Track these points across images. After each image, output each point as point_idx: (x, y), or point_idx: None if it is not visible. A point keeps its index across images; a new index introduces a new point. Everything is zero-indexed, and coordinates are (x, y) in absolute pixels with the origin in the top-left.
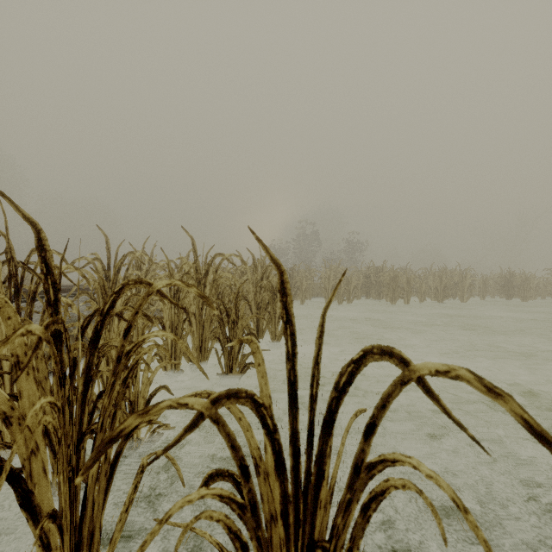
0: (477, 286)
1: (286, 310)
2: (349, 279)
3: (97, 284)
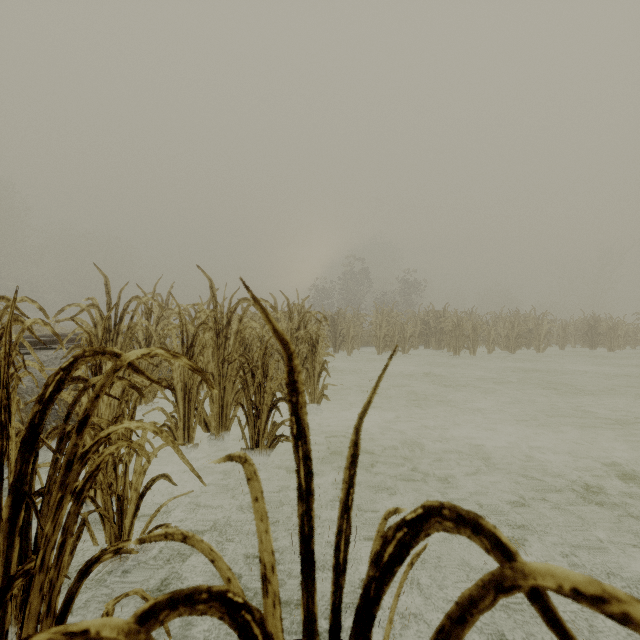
0: (555, 334)
1: (297, 418)
2: (405, 325)
3: (84, 339)
